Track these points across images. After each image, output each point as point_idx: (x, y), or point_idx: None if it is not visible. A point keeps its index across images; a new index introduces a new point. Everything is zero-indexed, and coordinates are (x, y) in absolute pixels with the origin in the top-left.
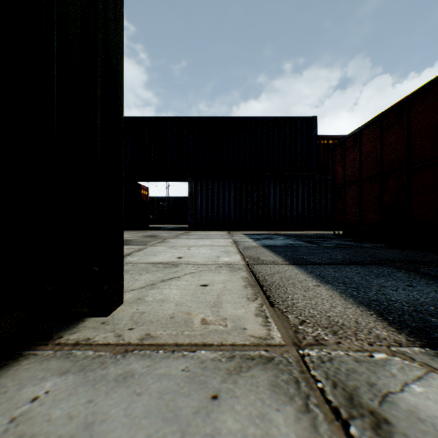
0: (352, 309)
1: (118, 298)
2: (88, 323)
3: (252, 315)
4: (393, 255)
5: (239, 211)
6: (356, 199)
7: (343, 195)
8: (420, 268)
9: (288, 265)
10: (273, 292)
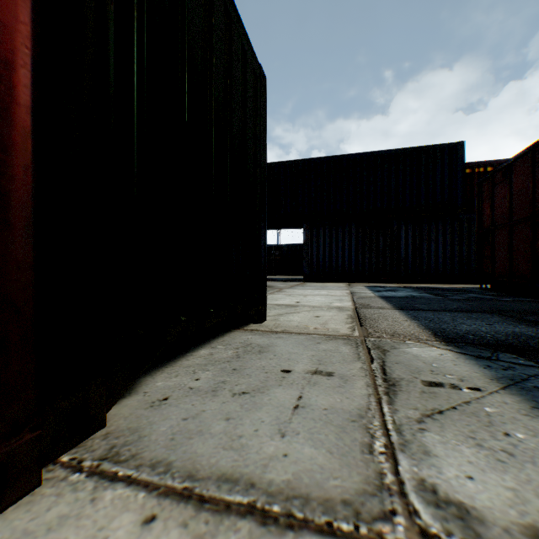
0: (417, 330)
1: (264, 316)
2: (252, 325)
3: (346, 328)
4: (521, 307)
5: (361, 260)
6: (505, 245)
7: (491, 240)
8: (528, 316)
9: (393, 309)
10: (366, 321)
